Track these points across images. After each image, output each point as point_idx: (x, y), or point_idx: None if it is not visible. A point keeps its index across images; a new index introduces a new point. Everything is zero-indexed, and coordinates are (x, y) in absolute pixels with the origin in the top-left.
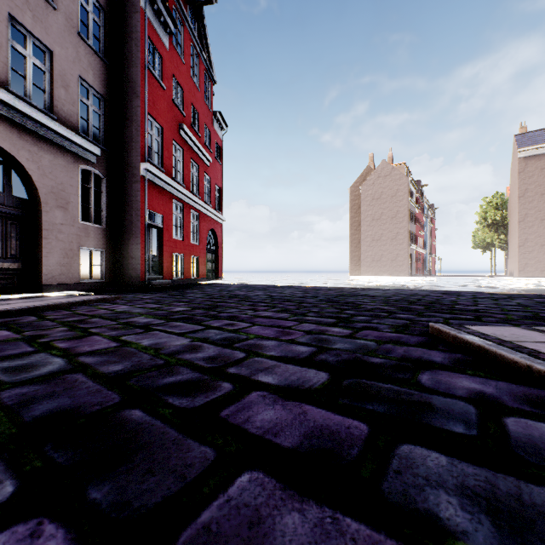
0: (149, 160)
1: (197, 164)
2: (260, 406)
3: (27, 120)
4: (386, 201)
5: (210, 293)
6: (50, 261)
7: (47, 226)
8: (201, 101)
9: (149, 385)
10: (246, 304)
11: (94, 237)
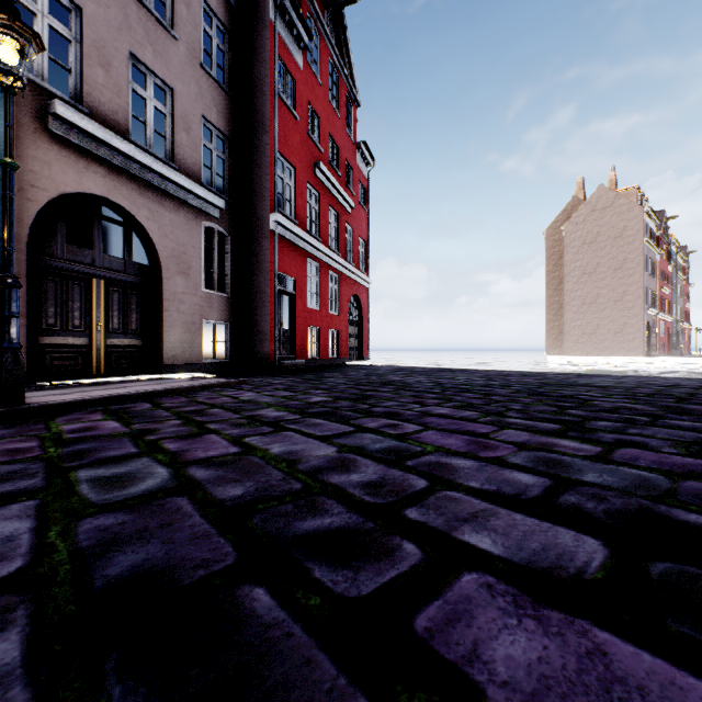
0: (279, 210)
1: (337, 212)
2: (489, 615)
3: (147, 173)
4: (605, 245)
5: (355, 377)
6: (171, 337)
7: (168, 296)
8: (341, 131)
9: (281, 531)
10: (407, 394)
11: (217, 307)
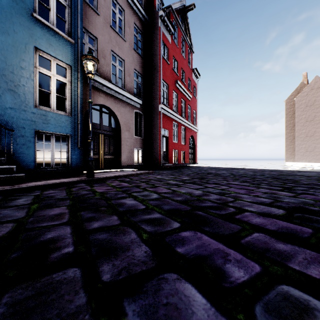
0: (162, 103)
1: (184, 100)
2: (252, 217)
3: (117, 94)
4: (318, 106)
5: (195, 171)
6: (124, 155)
7: (123, 139)
8: (186, 65)
9: (198, 205)
10: (219, 177)
11: (139, 143)
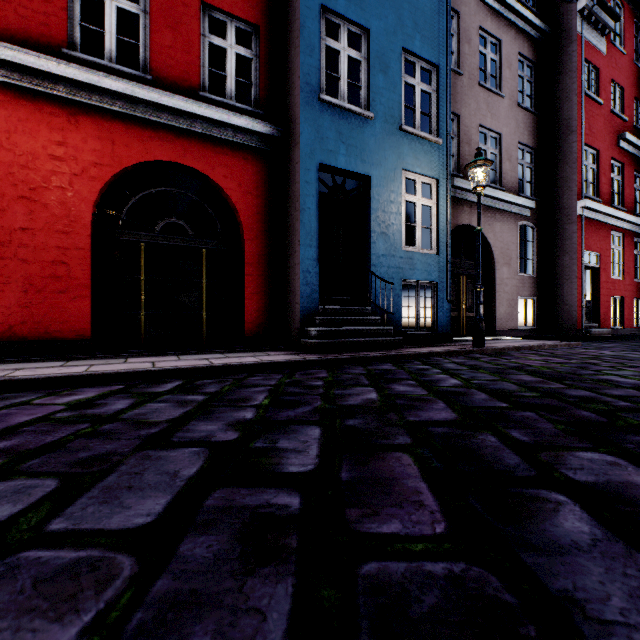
0: (584, 195)
1: None
2: None
3: (488, 200)
4: None
5: None
6: (499, 311)
7: (498, 282)
8: None
9: None
10: None
11: (527, 286)
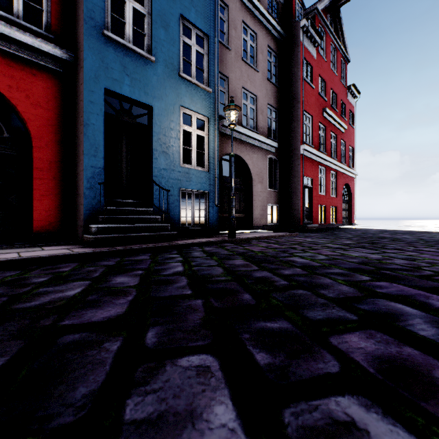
0: (304, 142)
1: (335, 134)
2: None
3: (248, 139)
4: None
5: (357, 234)
6: (256, 213)
7: (255, 194)
8: (337, 83)
9: (382, 267)
10: (401, 243)
11: (273, 197)
